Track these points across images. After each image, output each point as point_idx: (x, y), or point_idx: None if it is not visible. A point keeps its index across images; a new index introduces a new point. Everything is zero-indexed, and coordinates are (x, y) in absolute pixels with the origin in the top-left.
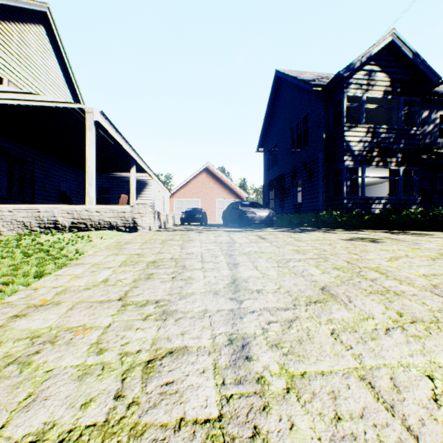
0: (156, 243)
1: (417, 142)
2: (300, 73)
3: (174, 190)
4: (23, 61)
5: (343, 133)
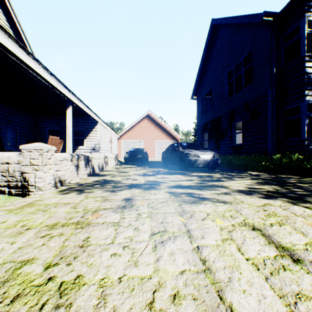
0: None
1: None
2: None
3: (122, 133)
4: None
5: (303, 64)
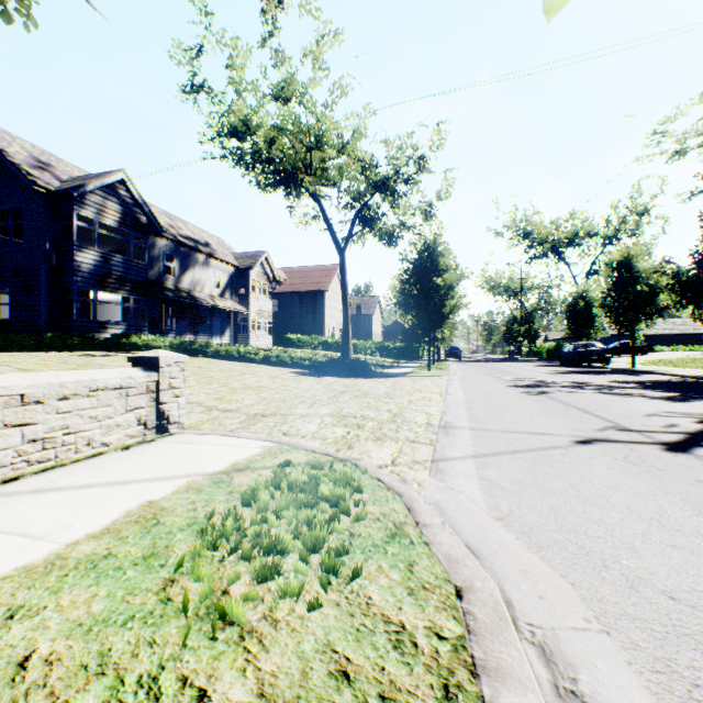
0: None
1: (147, 276)
2: (4, 137)
3: None
4: None
5: (75, 252)
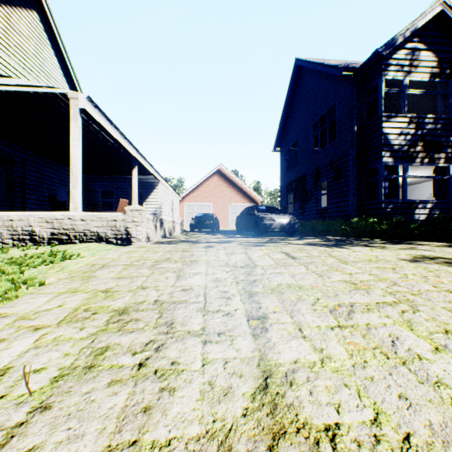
0: (144, 268)
1: None
2: (323, 60)
3: (184, 194)
4: (11, 49)
5: (380, 125)
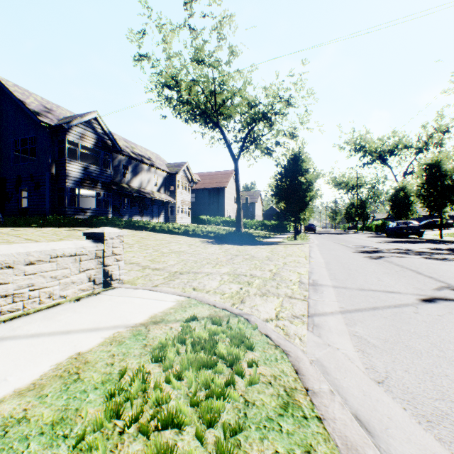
0: None
1: (111, 179)
2: (25, 93)
3: None
4: None
5: (66, 164)
